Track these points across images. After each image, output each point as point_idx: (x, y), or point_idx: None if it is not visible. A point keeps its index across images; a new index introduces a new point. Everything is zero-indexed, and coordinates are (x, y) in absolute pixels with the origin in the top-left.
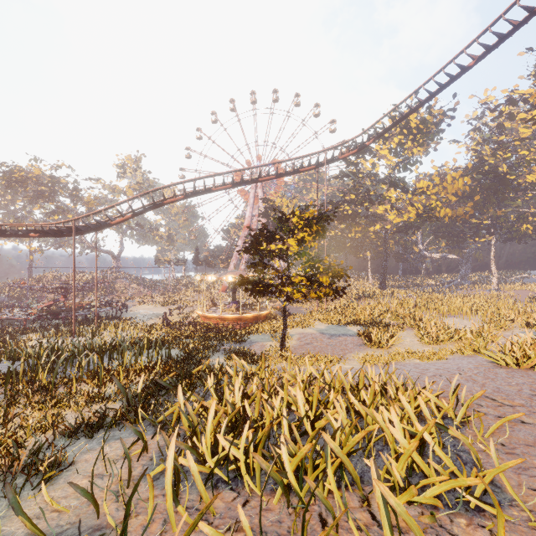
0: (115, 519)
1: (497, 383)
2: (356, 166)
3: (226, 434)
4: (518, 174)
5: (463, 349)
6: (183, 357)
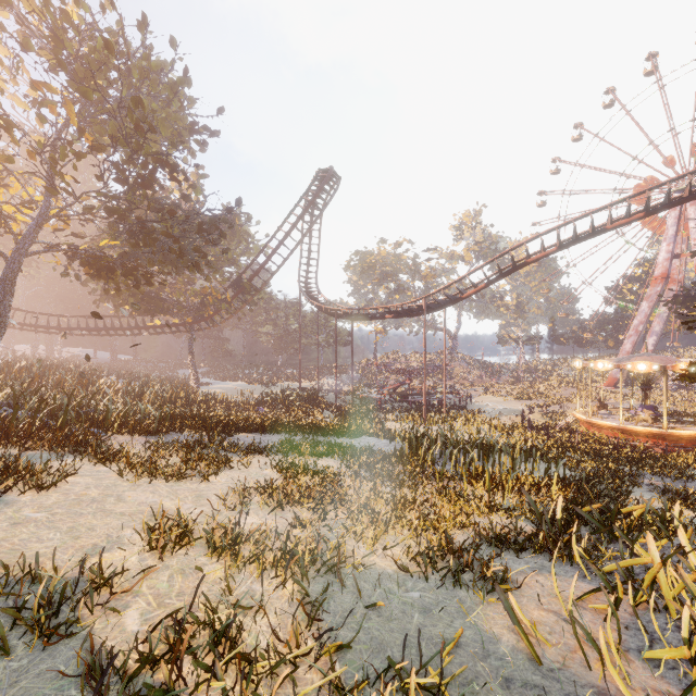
0: (625, 695)
1: None
2: None
3: None
4: None
5: None
6: (582, 480)
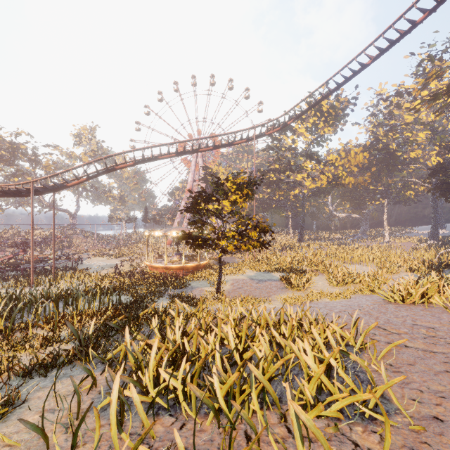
0: (64, 449)
1: (388, 316)
2: (279, 141)
3: (167, 367)
4: (404, 151)
5: (362, 290)
6: (132, 302)
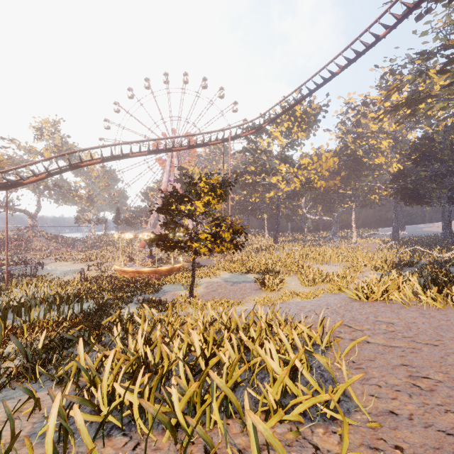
0: None
1: (353, 313)
2: (255, 143)
3: (126, 380)
4: (370, 158)
5: (331, 289)
6: (96, 309)
